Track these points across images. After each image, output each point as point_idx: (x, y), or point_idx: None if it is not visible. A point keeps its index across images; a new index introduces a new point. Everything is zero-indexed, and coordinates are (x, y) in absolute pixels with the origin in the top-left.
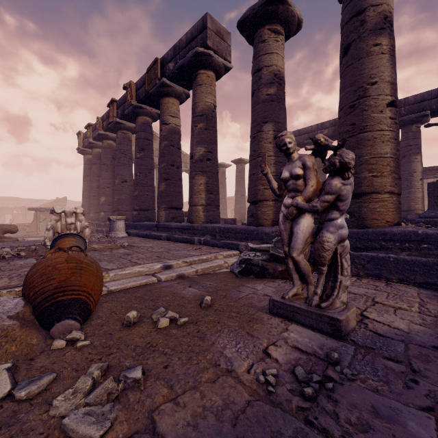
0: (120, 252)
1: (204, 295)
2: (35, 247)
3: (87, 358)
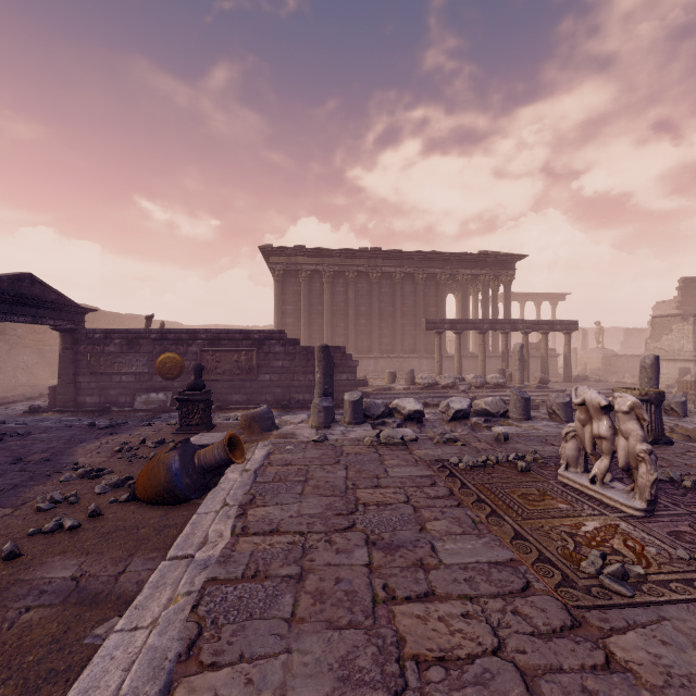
0: (444, 542)
1: (24, 571)
2: (524, 465)
3: (95, 501)
